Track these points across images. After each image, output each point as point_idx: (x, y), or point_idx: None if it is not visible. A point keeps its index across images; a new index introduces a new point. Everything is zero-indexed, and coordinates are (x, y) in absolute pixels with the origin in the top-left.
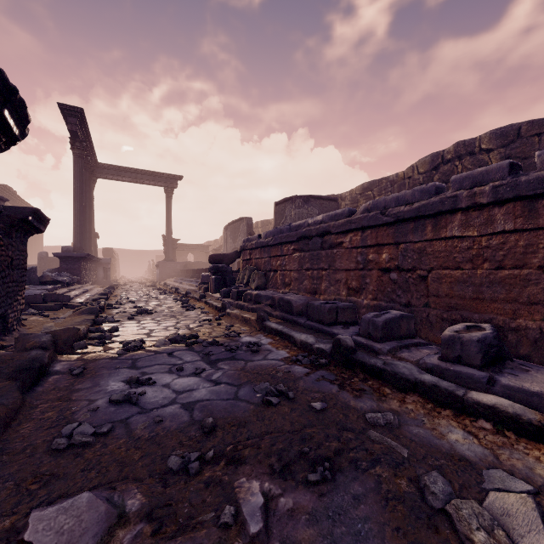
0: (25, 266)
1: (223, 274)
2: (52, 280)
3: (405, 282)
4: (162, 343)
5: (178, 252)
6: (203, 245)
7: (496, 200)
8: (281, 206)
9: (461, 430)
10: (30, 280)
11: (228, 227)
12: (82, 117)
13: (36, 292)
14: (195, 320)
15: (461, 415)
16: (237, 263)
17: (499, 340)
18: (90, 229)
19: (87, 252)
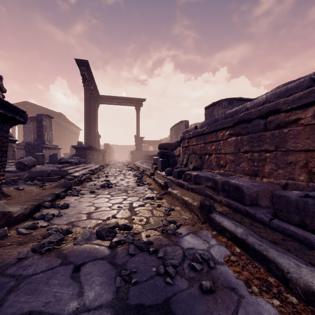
0: (5, 149)
1: (167, 158)
2: (65, 161)
3: None
4: (85, 238)
5: (144, 145)
6: (158, 140)
7: None
8: (210, 109)
9: None
10: (53, 161)
11: (172, 128)
12: (88, 66)
13: (50, 169)
14: (141, 196)
15: None
16: (178, 151)
17: None
18: (95, 133)
19: (93, 145)
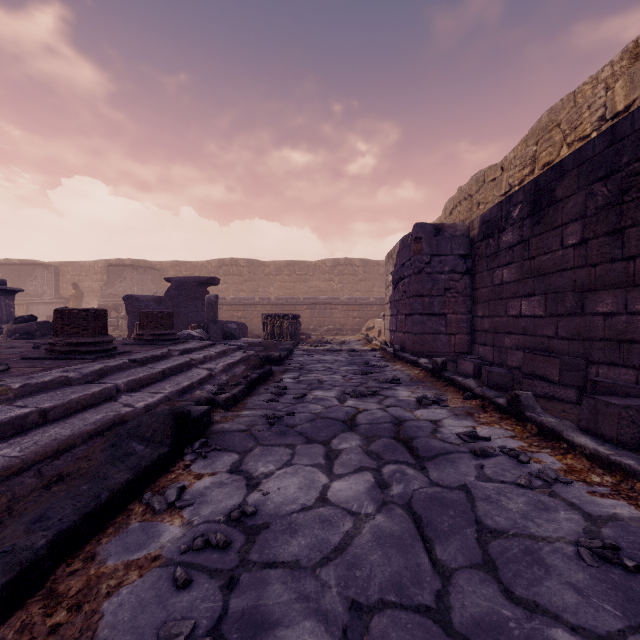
0: None
1: None
2: None
3: (246, 321)
4: None
5: None
6: None
7: (267, 304)
8: (118, 268)
9: None
10: None
11: None
12: None
13: None
14: None
15: None
16: None
17: None
18: None
19: None
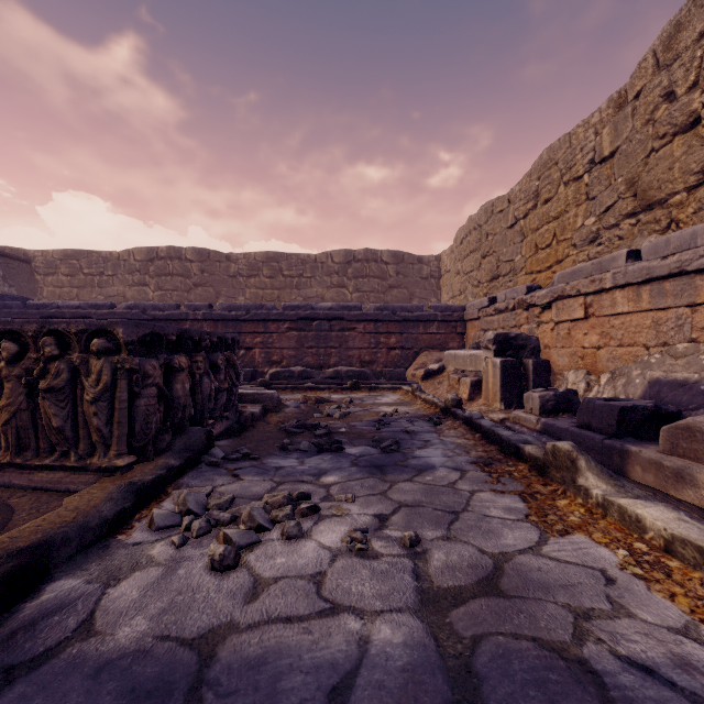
0: None
1: None
2: None
3: None
4: None
5: None
6: None
7: (205, 319)
8: None
9: None
10: None
11: None
12: None
13: None
14: None
15: None
16: None
17: None
18: None
19: None
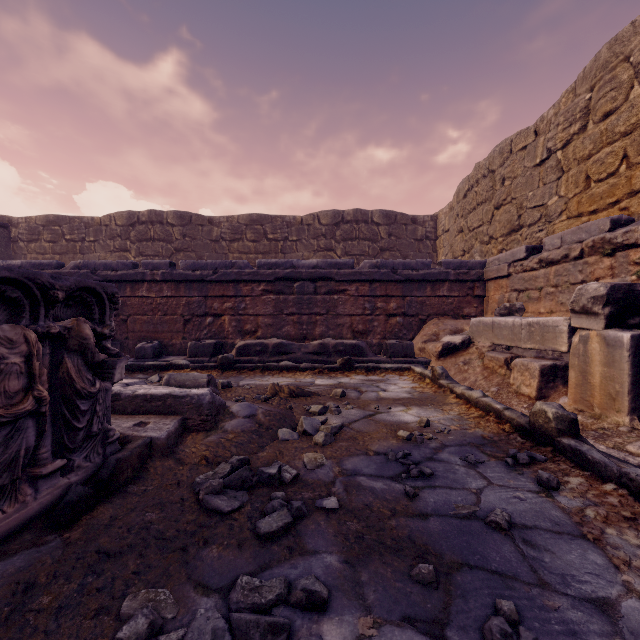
0: None
1: None
2: None
3: None
4: None
5: None
6: None
7: (164, 280)
8: None
9: (142, 374)
10: None
11: None
12: None
13: None
14: None
15: (143, 371)
16: None
17: (160, 346)
18: None
19: None
